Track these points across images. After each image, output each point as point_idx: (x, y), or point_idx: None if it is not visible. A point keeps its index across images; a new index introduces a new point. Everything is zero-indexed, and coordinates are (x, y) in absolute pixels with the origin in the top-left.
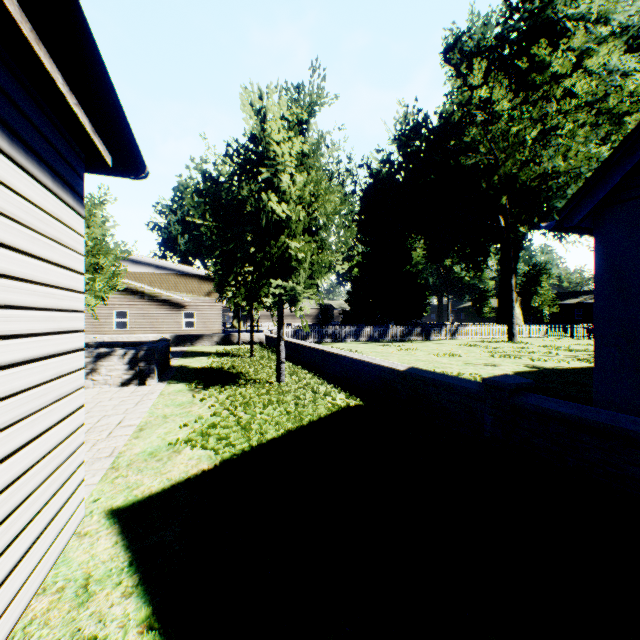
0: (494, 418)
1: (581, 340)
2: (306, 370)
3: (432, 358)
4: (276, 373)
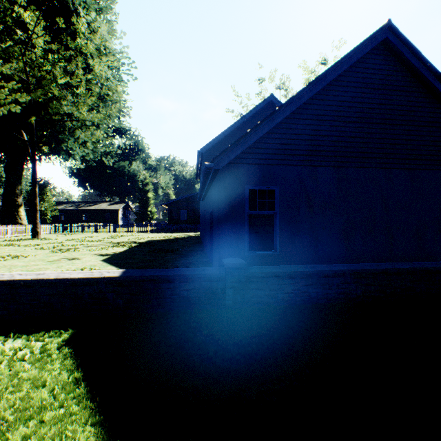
0: (234, 289)
1: (80, 234)
2: None
3: None
4: None
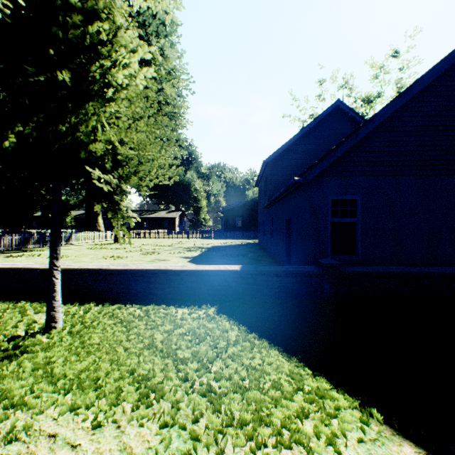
0: (330, 284)
1: (148, 240)
2: (29, 302)
3: (112, 261)
4: (49, 315)
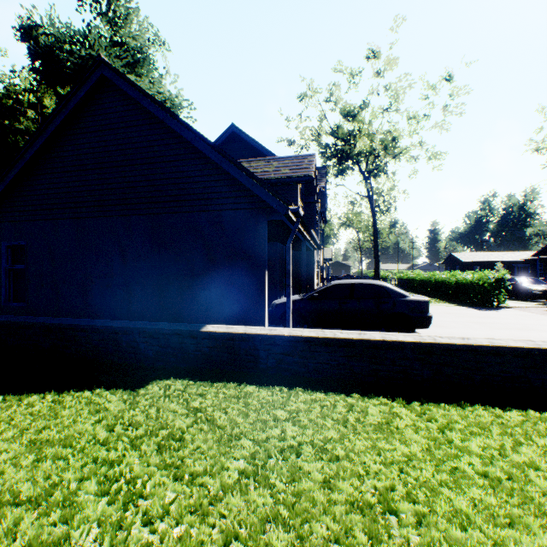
0: None
1: None
2: None
3: None
4: None
